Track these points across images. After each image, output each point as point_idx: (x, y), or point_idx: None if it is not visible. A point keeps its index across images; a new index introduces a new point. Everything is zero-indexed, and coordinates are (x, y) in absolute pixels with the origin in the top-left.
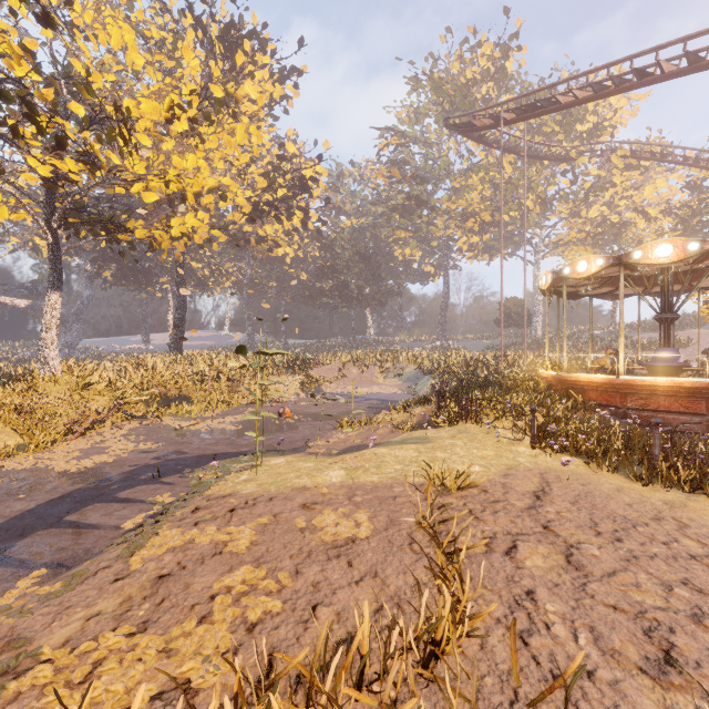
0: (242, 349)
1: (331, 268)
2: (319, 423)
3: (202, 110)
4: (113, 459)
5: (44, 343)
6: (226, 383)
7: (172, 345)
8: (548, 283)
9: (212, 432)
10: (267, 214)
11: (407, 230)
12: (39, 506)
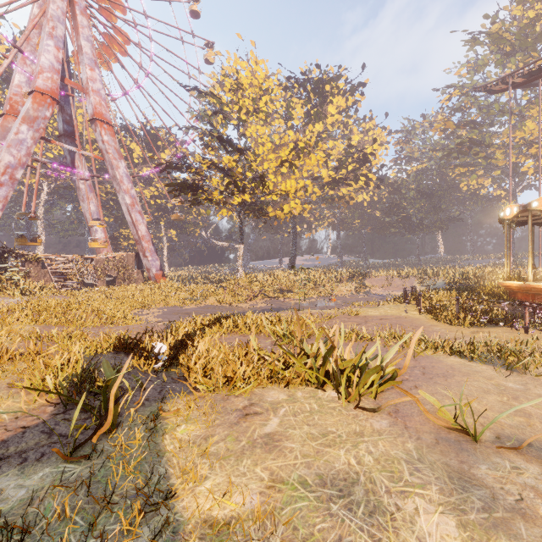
0: (293, 267)
1: (397, 206)
2: (346, 304)
3: (296, 152)
4: (259, 307)
5: (238, 265)
6: (312, 285)
7: (289, 265)
8: (499, 221)
9: (295, 303)
10: (342, 182)
11: (464, 167)
12: (241, 312)
